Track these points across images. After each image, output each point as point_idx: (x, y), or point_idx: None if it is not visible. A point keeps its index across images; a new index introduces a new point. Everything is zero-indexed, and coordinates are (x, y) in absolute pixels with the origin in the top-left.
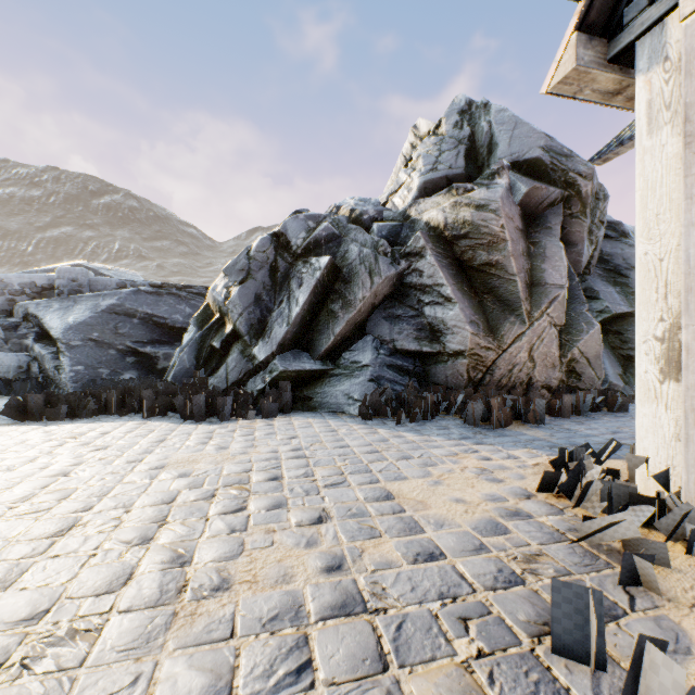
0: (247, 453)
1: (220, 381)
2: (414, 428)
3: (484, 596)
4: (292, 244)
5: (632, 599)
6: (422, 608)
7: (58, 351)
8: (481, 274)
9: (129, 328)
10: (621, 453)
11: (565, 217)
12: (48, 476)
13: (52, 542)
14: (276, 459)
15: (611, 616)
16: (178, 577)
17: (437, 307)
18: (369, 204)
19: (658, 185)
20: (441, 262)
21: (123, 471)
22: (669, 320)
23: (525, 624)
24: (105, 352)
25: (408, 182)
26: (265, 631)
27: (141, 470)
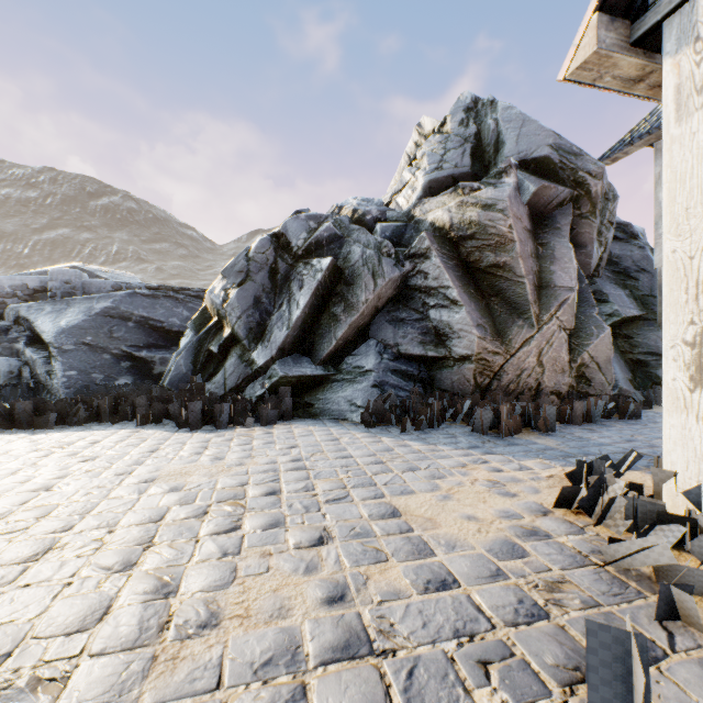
0: (243, 464)
1: (218, 387)
2: (419, 436)
3: (505, 634)
4: (293, 245)
5: (671, 637)
6: (436, 649)
7: (50, 355)
8: (488, 276)
9: (124, 332)
10: (639, 463)
11: (574, 218)
12: (29, 490)
13: (24, 568)
14: (274, 471)
15: (650, 658)
16: (161, 610)
17: (442, 310)
18: (372, 204)
19: (688, 176)
20: (447, 263)
21: (110, 485)
22: (701, 324)
23: (553, 670)
24: (99, 356)
25: (413, 182)
26: (257, 680)
27: (130, 484)
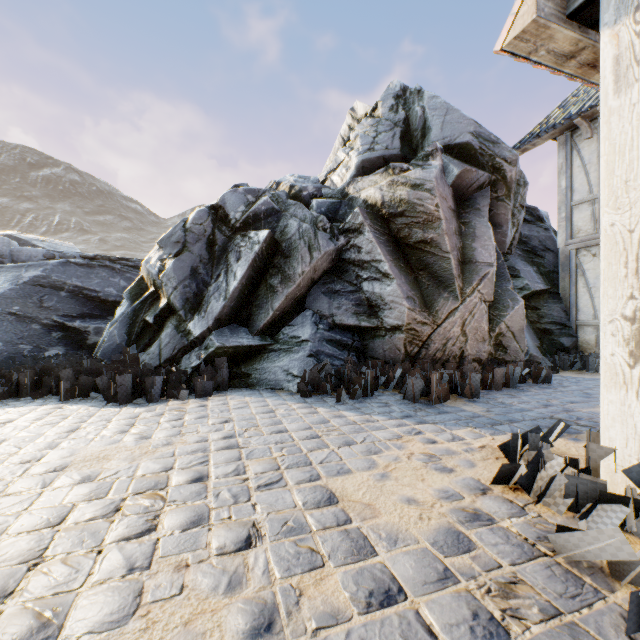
0: (171, 444)
1: (153, 358)
2: (354, 406)
3: None
4: (231, 218)
5: None
6: None
7: None
8: (417, 251)
9: (56, 301)
10: None
11: (491, 200)
12: None
13: None
14: (204, 451)
15: None
16: None
17: (375, 283)
18: (309, 181)
19: (628, 148)
20: (379, 238)
21: (9, 477)
22: None
23: None
24: (28, 327)
25: (347, 161)
26: None
27: (34, 474)
